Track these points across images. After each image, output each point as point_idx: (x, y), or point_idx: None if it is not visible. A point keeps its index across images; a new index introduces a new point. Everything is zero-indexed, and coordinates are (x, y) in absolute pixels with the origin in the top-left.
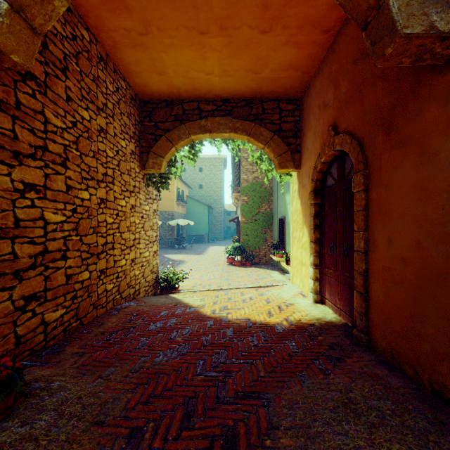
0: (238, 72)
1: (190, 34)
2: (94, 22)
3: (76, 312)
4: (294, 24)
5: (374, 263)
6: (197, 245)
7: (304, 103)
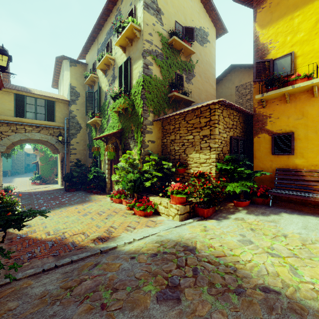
0: None
1: None
2: None
3: None
4: None
5: None
6: (3, 178)
7: None
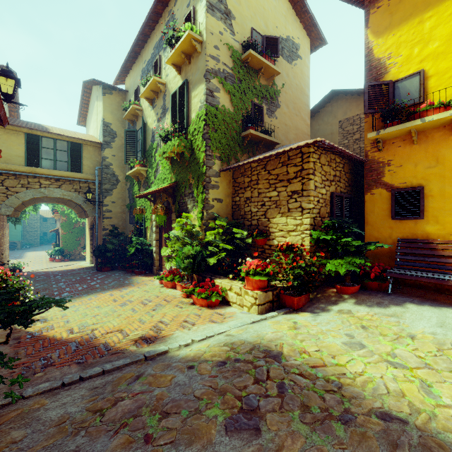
0: None
1: None
2: None
3: None
4: None
5: None
6: (10, 252)
7: None
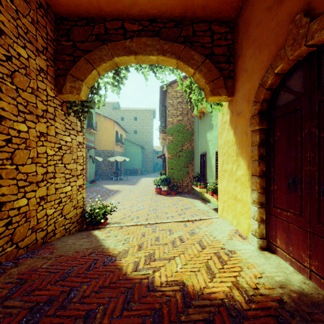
0: None
1: None
2: None
3: None
4: None
5: None
6: (132, 177)
7: (240, 21)
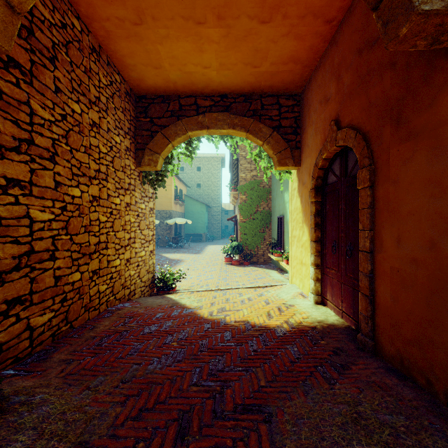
0: (236, 65)
1: (187, 24)
2: (85, 11)
3: (66, 315)
4: (295, 14)
5: (381, 264)
6: (195, 244)
7: (304, 99)
